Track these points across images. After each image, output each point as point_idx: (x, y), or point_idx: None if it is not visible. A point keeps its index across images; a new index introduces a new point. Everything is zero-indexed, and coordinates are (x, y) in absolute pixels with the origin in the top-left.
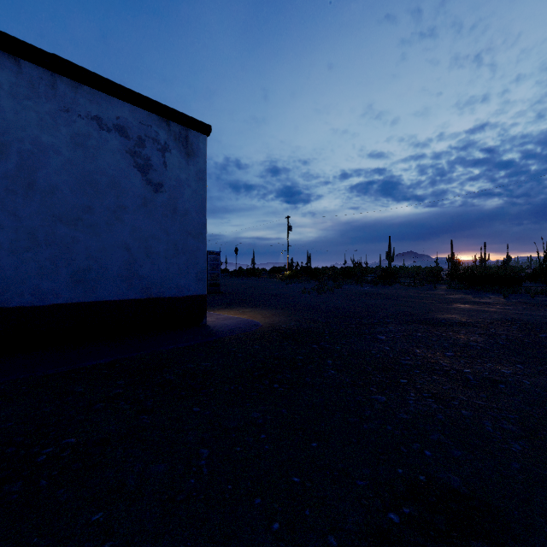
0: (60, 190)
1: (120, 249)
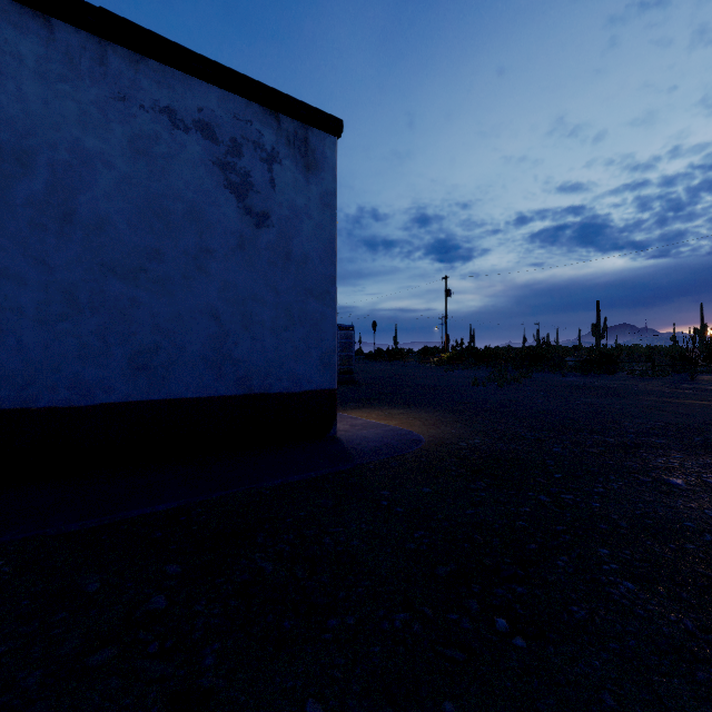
0: (112, 224)
1: (204, 316)
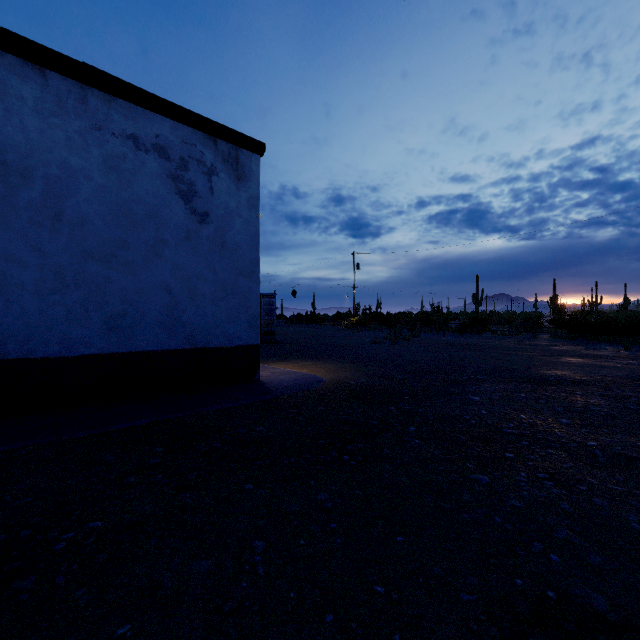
0: (91, 221)
1: (160, 290)
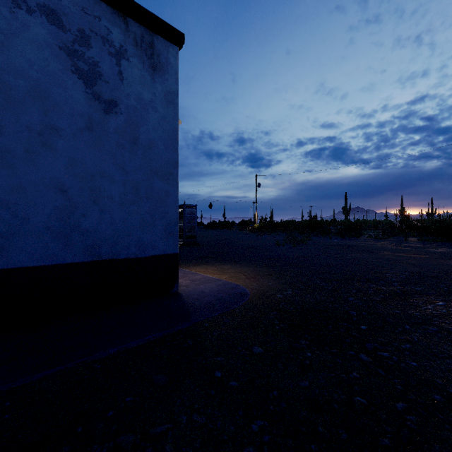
0: None
1: (50, 189)
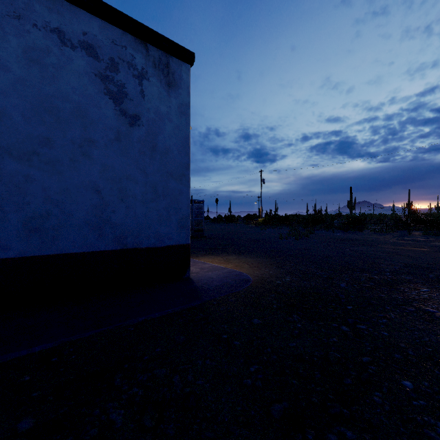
0: (8, 115)
1: (88, 191)
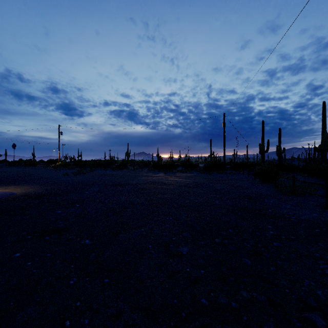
0: None
1: None
